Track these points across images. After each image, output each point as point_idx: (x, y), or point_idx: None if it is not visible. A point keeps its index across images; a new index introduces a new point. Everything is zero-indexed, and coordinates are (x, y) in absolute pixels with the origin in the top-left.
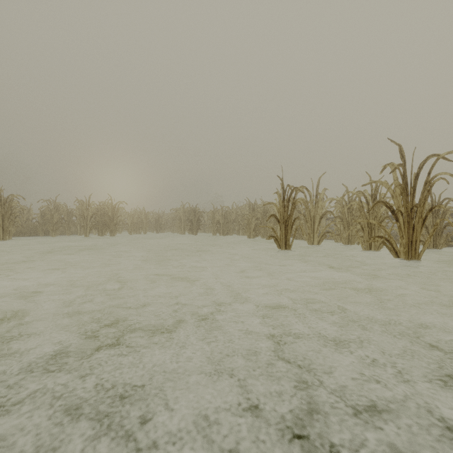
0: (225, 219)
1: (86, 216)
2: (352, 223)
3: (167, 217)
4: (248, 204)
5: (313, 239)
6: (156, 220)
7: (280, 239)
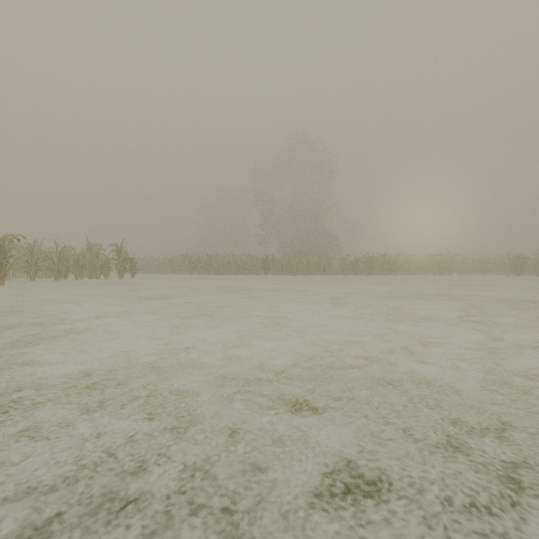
0: None
1: (434, 264)
2: None
3: (492, 262)
4: None
5: None
6: (481, 265)
7: None
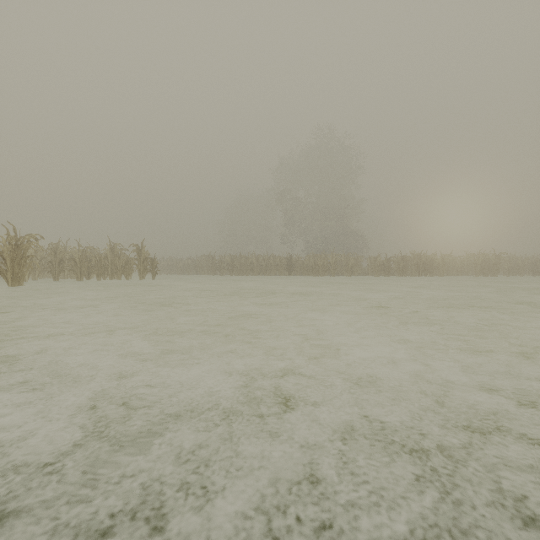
0: None
1: (477, 264)
2: None
3: None
4: None
5: None
6: (532, 264)
7: None
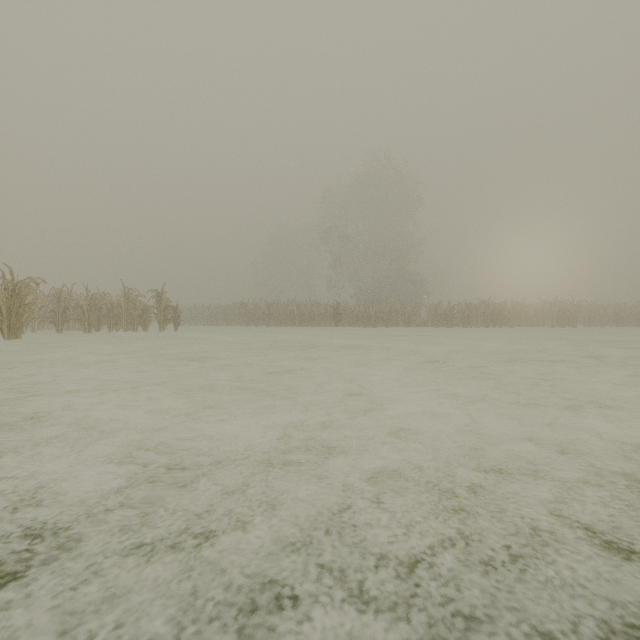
0: None
1: (553, 313)
2: None
3: (630, 310)
4: None
5: None
6: (615, 314)
7: None
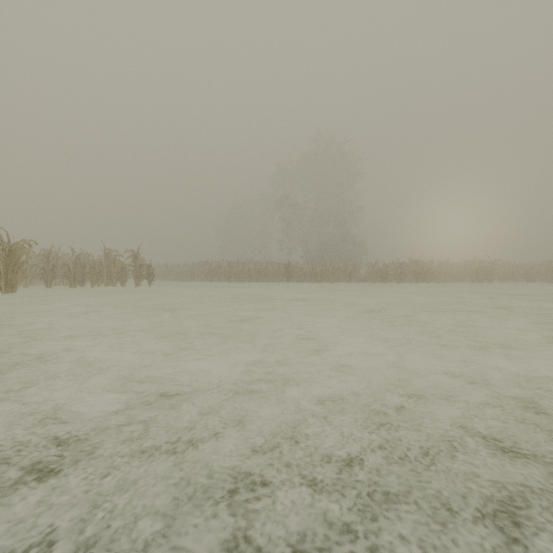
0: None
1: (472, 270)
2: None
3: (538, 268)
4: None
5: None
6: (525, 271)
7: None
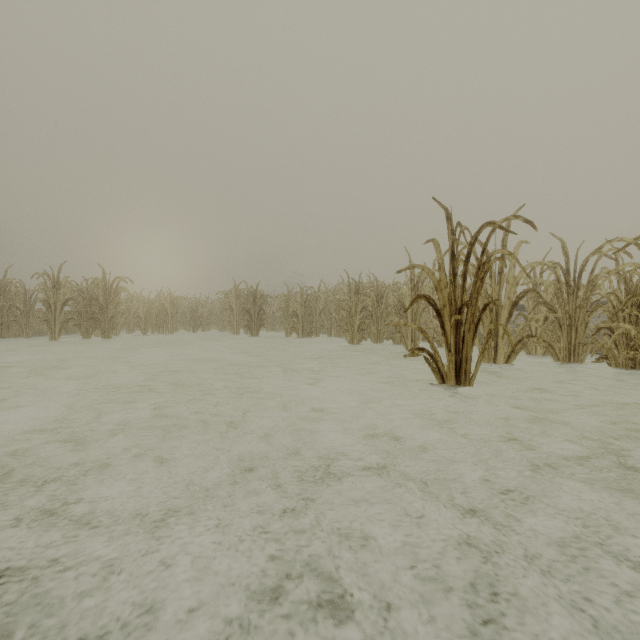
0: (307, 308)
1: (54, 304)
2: (576, 316)
3: (213, 306)
4: (346, 284)
5: (496, 351)
6: (192, 310)
7: (449, 359)
